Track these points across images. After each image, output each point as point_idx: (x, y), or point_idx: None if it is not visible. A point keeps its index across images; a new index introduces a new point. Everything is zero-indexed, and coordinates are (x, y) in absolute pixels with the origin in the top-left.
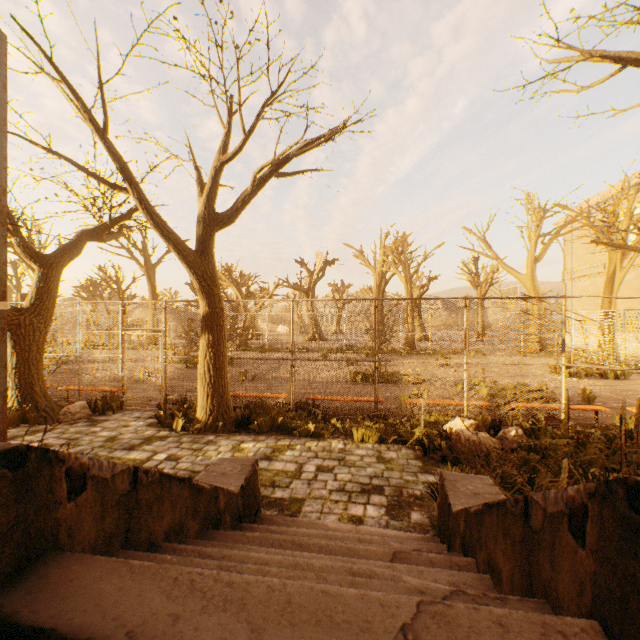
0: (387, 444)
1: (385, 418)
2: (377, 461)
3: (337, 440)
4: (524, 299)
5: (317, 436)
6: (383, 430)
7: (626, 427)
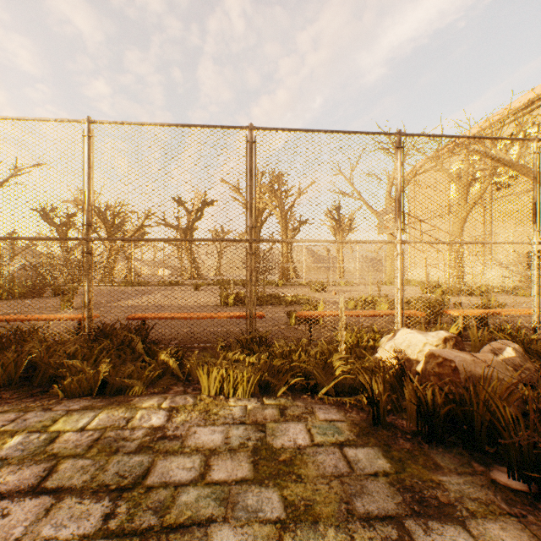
0: (278, 399)
1: (269, 343)
2: (255, 473)
3: (158, 400)
4: (484, 139)
5: (115, 393)
6: (266, 365)
7: None
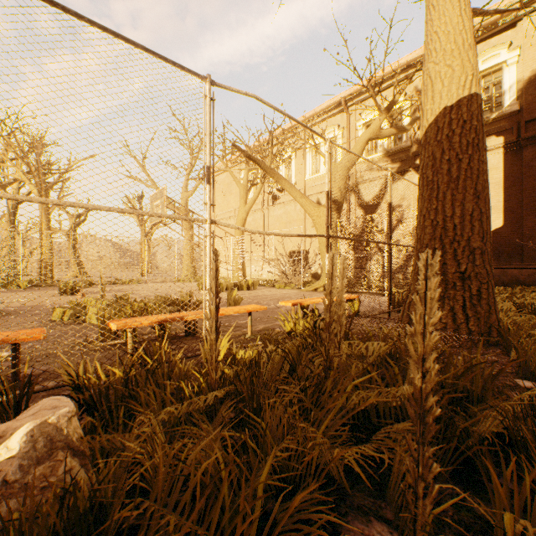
0: None
1: None
2: None
3: None
4: (125, 41)
5: None
6: None
7: (294, 328)
